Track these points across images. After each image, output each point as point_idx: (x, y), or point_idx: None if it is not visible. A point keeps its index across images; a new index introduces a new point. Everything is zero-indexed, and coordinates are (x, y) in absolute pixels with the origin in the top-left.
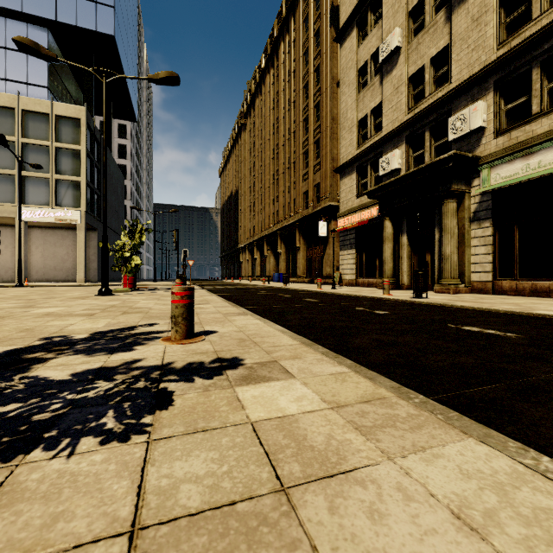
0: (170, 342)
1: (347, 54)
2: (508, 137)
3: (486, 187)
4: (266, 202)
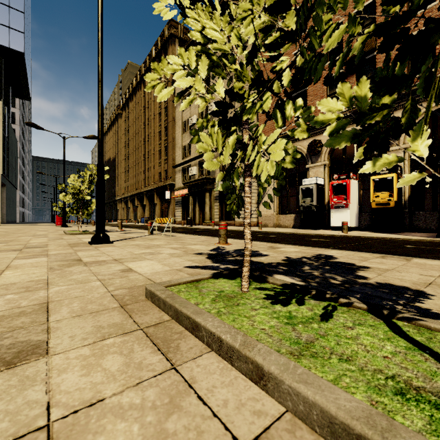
0: (119, 230)
1: (178, 112)
2: None
3: (216, 189)
4: (137, 172)
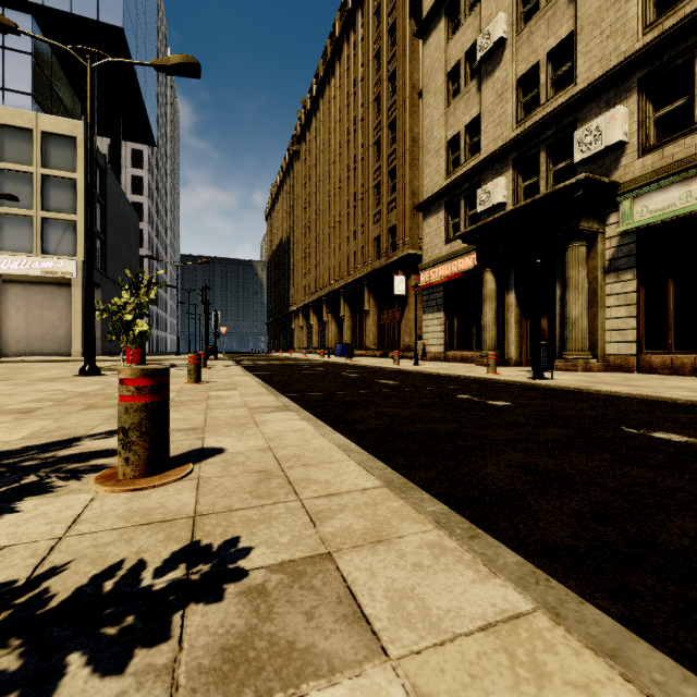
0: (109, 486)
1: (433, 53)
2: (660, 155)
3: (628, 224)
4: (325, 252)
